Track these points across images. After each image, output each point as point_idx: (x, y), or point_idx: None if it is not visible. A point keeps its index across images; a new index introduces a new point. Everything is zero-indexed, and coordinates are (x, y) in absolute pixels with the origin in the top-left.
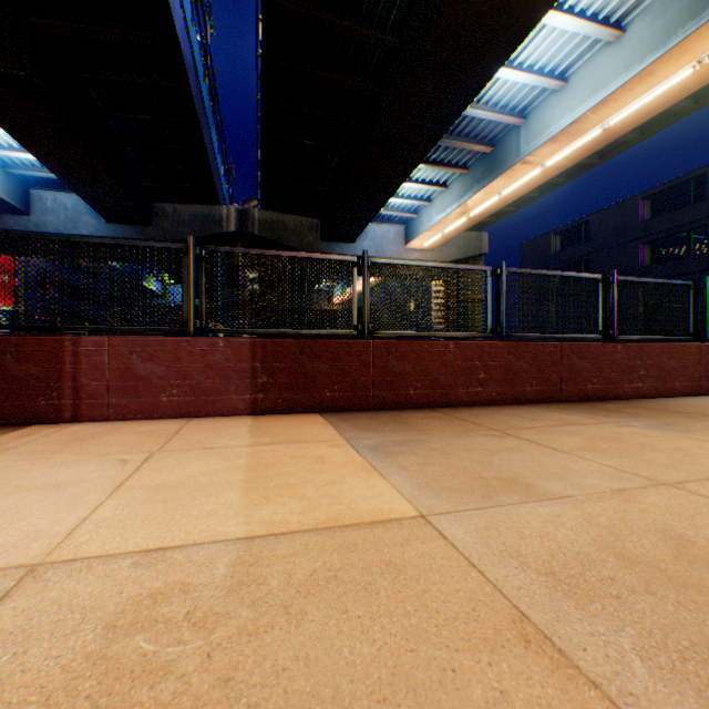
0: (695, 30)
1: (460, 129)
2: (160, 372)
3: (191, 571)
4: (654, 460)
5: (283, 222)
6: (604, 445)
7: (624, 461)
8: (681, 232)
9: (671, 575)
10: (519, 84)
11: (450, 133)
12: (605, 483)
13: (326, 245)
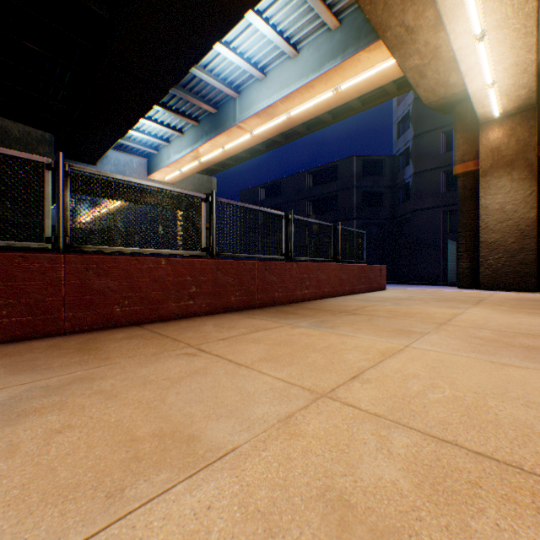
0: (334, 67)
1: (192, 86)
2: None
3: None
4: (315, 363)
5: (3, 126)
6: (281, 352)
7: (294, 369)
8: (327, 197)
9: None
10: (235, 65)
11: (184, 87)
12: (276, 409)
13: None
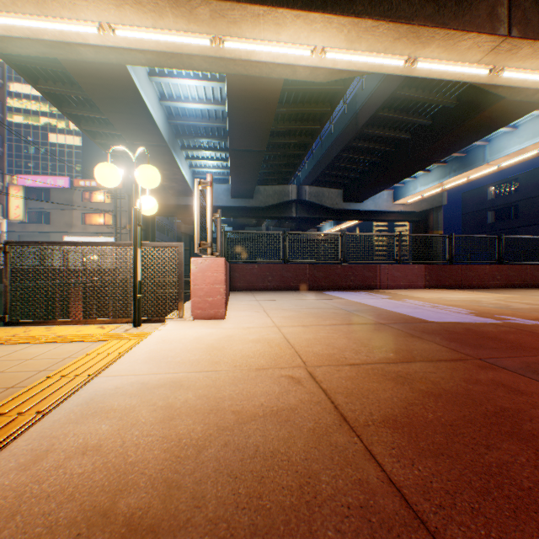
0: None
1: None
2: (399, 275)
3: (502, 298)
4: None
5: (321, 192)
6: None
7: None
8: None
9: None
10: None
11: None
12: None
13: (345, 204)
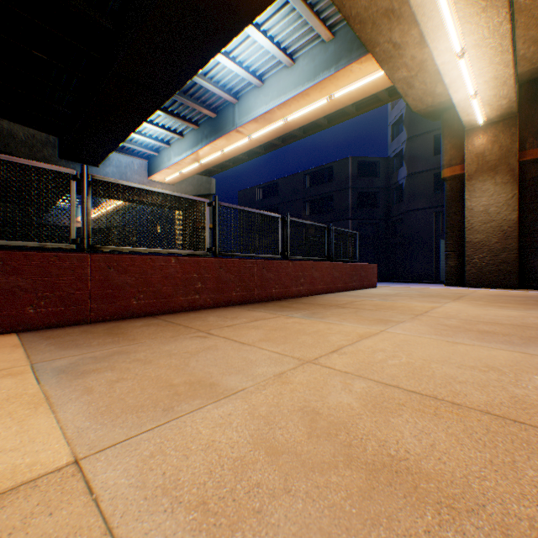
0: (328, 77)
1: (192, 92)
2: None
3: None
4: (304, 342)
5: (9, 129)
6: (277, 335)
7: (287, 346)
8: (323, 198)
9: (305, 458)
10: (234, 73)
11: (185, 93)
12: (272, 369)
13: (66, 163)
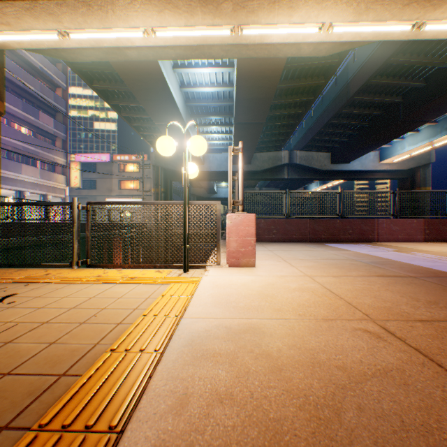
0: None
1: None
2: (397, 229)
3: None
4: None
5: (310, 156)
6: None
7: None
8: None
9: None
10: None
11: None
12: None
13: (333, 166)
